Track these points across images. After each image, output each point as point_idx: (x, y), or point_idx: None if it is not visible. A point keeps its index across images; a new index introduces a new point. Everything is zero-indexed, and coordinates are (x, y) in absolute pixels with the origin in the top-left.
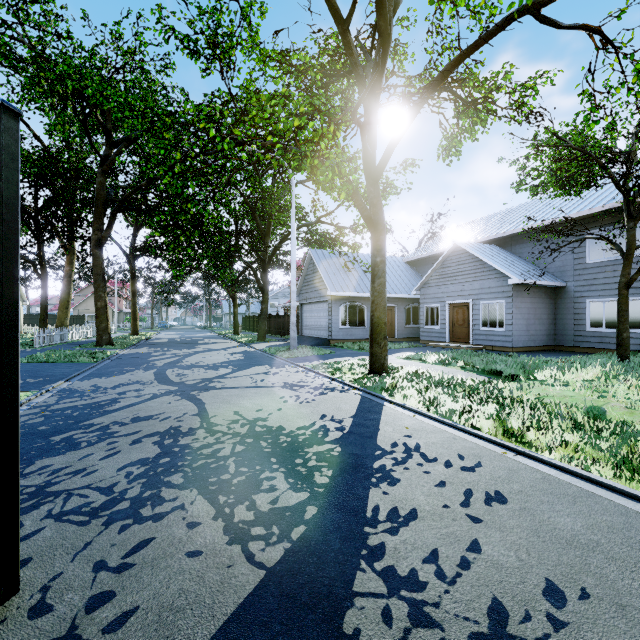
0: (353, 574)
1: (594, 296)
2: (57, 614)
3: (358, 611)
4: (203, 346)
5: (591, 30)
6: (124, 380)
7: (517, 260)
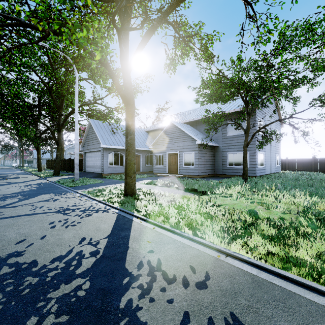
0: None
1: (230, 151)
2: None
3: None
4: (6, 180)
5: (247, 1)
6: None
7: (199, 133)
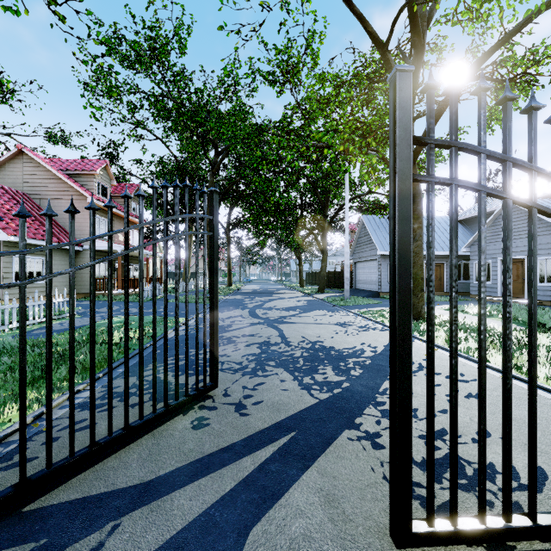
0: (364, 408)
1: None
2: (233, 397)
3: (363, 418)
4: (277, 295)
5: None
6: (231, 314)
7: None
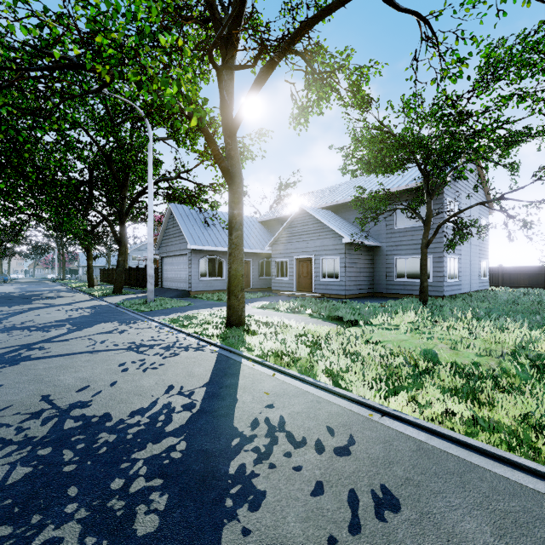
0: None
1: (400, 254)
2: None
3: None
4: (43, 301)
5: (421, 17)
6: None
7: (347, 224)
